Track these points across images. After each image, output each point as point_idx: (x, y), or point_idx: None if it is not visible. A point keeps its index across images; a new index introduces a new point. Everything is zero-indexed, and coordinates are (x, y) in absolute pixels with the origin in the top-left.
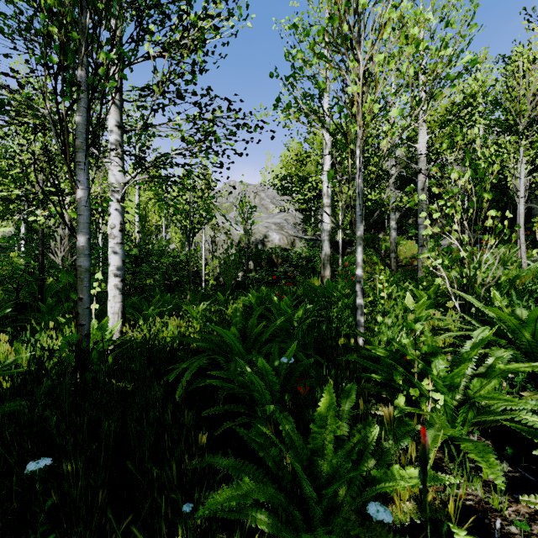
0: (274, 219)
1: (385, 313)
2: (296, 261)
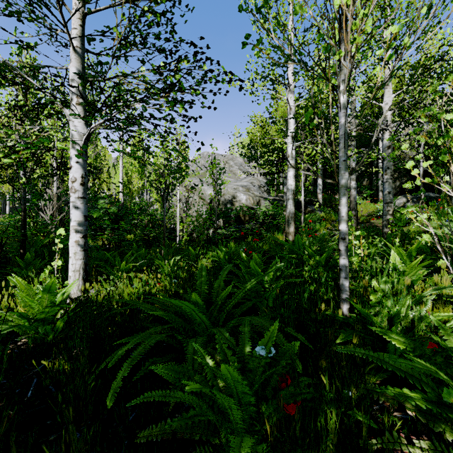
0: (241, 183)
1: (371, 275)
2: (262, 218)
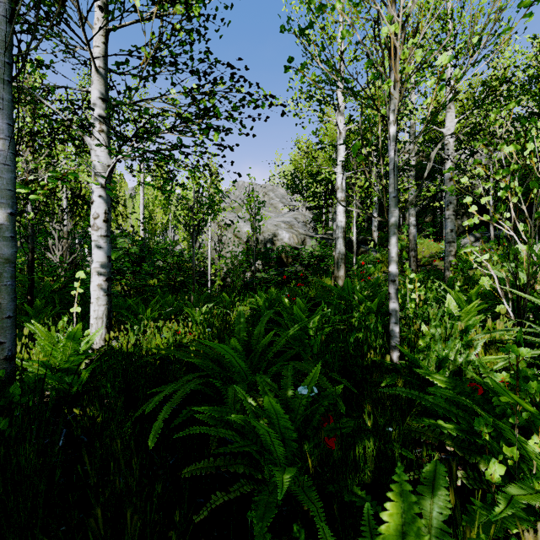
0: (283, 218)
1: (424, 321)
2: (307, 260)
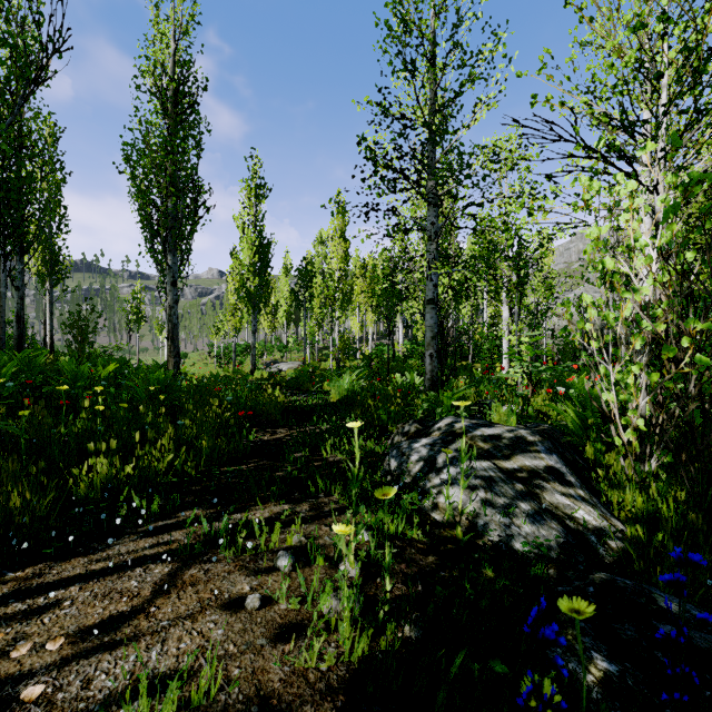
0: None
1: None
2: None
